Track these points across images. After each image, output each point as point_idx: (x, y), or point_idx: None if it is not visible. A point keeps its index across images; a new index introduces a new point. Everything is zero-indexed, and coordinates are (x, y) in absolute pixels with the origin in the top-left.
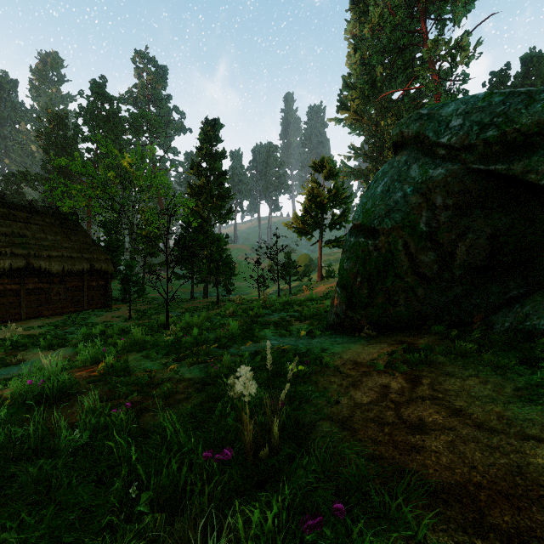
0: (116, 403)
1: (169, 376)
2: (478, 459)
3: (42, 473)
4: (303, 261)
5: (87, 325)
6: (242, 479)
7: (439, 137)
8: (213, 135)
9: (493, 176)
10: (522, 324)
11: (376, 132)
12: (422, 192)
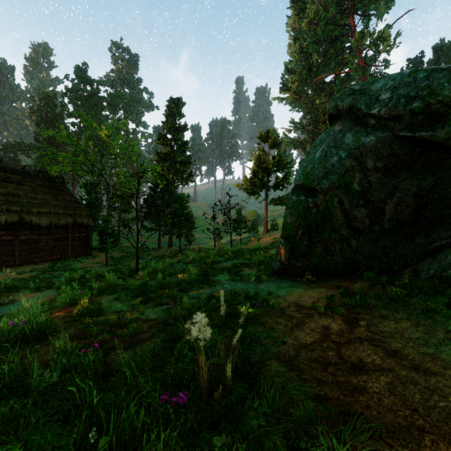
0: (87, 341)
1: (136, 316)
2: (418, 401)
3: (13, 411)
4: (251, 216)
5: (70, 270)
6: (197, 421)
7: (370, 109)
8: (177, 111)
9: (418, 142)
10: (446, 271)
11: (313, 109)
12: (356, 156)
